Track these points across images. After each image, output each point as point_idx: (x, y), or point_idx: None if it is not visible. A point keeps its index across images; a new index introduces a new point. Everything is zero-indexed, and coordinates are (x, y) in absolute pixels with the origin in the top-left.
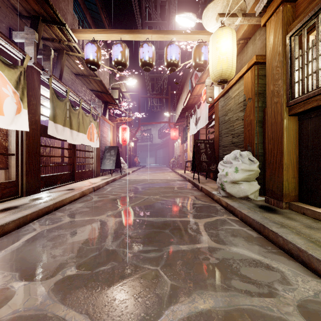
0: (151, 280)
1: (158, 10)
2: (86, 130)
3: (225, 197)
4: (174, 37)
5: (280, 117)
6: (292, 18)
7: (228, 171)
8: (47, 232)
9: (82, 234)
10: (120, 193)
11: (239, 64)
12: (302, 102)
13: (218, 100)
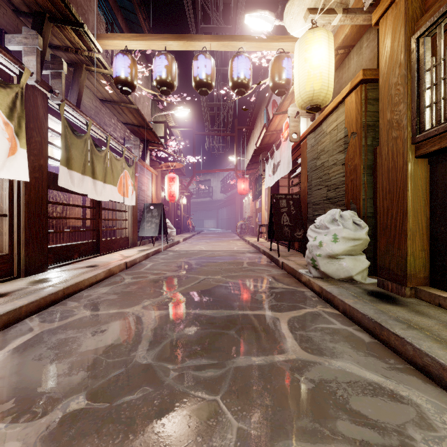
0: (206, 421)
1: (220, 10)
2: (116, 181)
3: (318, 279)
4: (242, 45)
5: (402, 160)
6: (420, 11)
7: (323, 240)
8: (49, 334)
9: (102, 337)
10: (164, 272)
11: (337, 84)
12: (437, 136)
13: (307, 137)
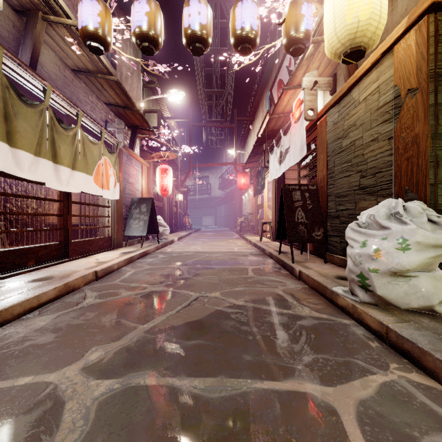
0: None
1: None
2: (92, 168)
3: (370, 306)
4: None
5: None
6: None
7: (381, 246)
8: None
9: None
10: (144, 285)
11: None
12: None
13: (327, 113)
